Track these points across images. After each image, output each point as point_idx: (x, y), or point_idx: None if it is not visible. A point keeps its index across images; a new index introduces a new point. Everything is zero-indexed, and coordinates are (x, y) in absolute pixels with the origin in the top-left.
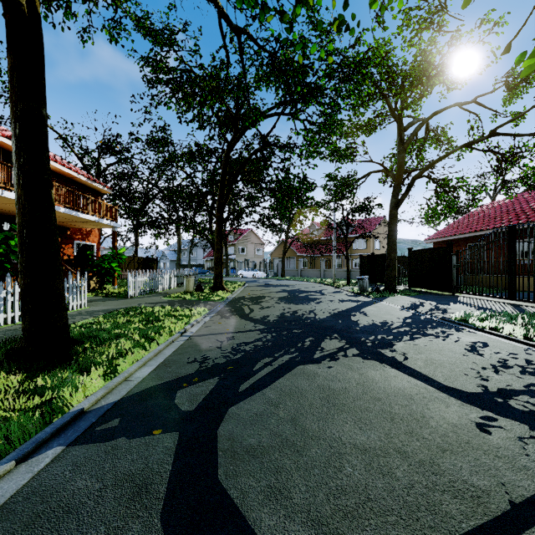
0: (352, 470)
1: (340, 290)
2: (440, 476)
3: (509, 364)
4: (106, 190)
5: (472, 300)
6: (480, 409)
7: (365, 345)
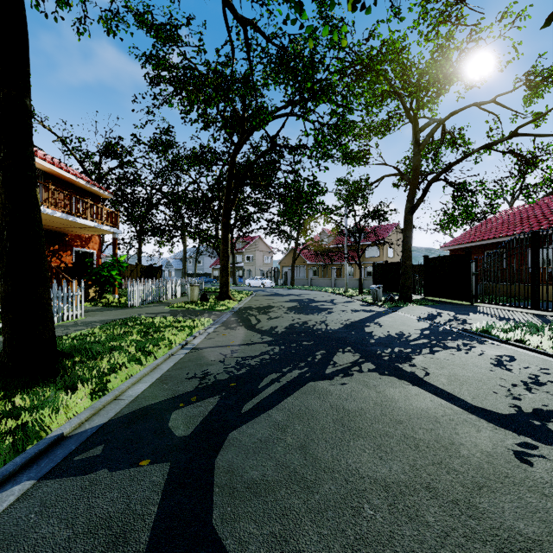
0: (373, 512)
1: (352, 300)
2: (480, 520)
3: (541, 380)
4: (107, 194)
5: (493, 310)
6: (516, 434)
7: (381, 359)
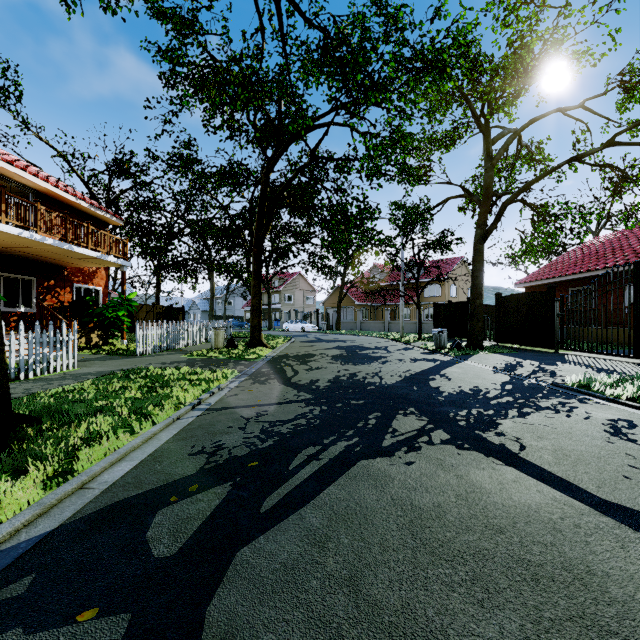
0: None
1: (410, 346)
2: None
3: None
4: (115, 220)
5: (585, 359)
6: None
7: (457, 425)
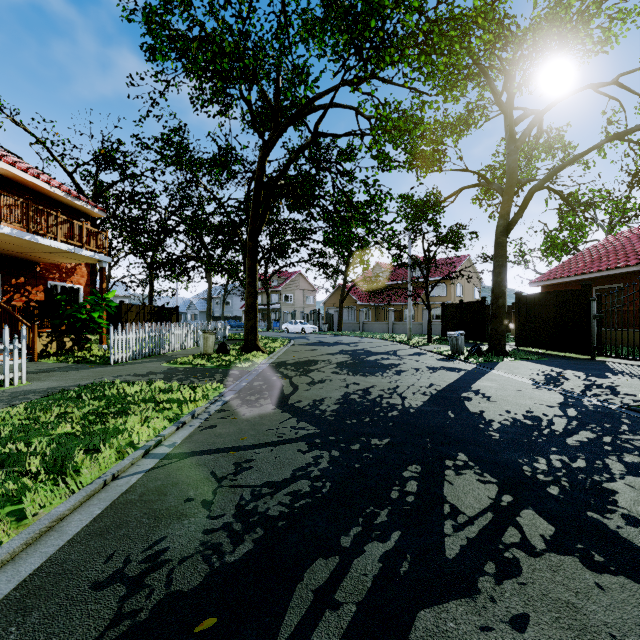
0: None
1: (421, 351)
2: None
3: None
4: (97, 212)
5: (636, 369)
6: None
7: (549, 496)
